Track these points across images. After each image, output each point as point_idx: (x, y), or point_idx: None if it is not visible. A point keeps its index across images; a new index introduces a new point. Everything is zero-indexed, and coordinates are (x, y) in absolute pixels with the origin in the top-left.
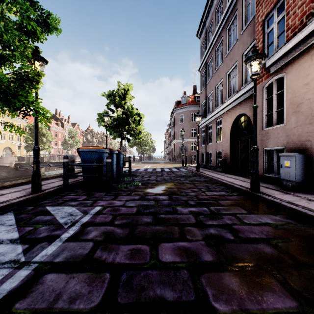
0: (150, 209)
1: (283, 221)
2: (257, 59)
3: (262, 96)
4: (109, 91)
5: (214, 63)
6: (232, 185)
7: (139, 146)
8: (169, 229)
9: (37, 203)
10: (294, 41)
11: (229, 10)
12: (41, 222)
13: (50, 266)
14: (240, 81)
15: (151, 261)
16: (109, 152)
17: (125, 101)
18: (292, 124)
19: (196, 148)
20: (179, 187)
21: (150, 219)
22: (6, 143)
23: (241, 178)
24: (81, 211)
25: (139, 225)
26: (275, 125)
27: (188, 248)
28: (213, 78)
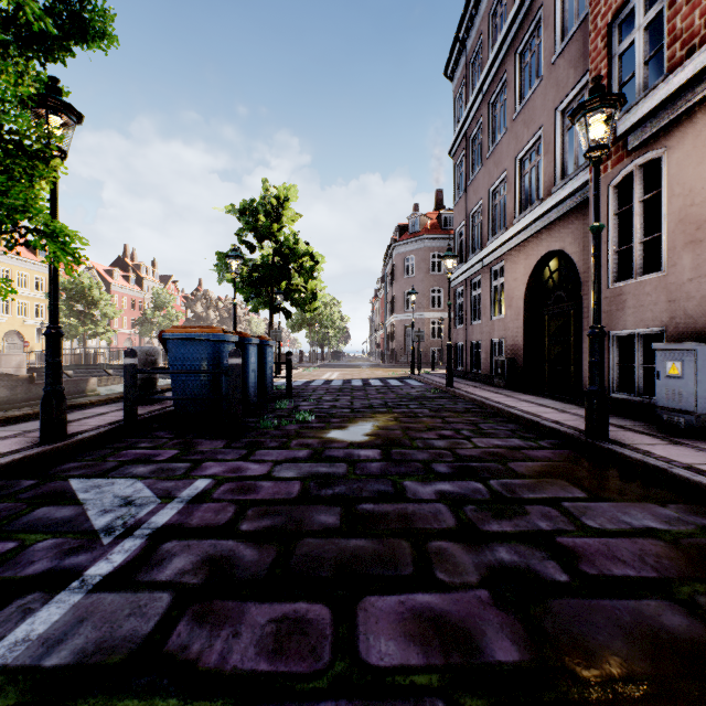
0: (335, 487)
1: (690, 521)
2: (604, 107)
3: (605, 206)
4: (244, 200)
5: (486, 134)
6: (537, 420)
7: (313, 328)
8: (385, 550)
9: (49, 470)
10: (691, 68)
11: (523, 7)
12: (43, 527)
13: (26, 683)
14: (549, 174)
15: (337, 665)
16: (237, 341)
17: (280, 224)
18: (683, 273)
19: (442, 334)
20: (408, 425)
21: (336, 517)
22: (9, 322)
23: (553, 403)
24: (156, 492)
25: (304, 537)
26: (641, 276)
27: (444, 616)
28: (484, 170)
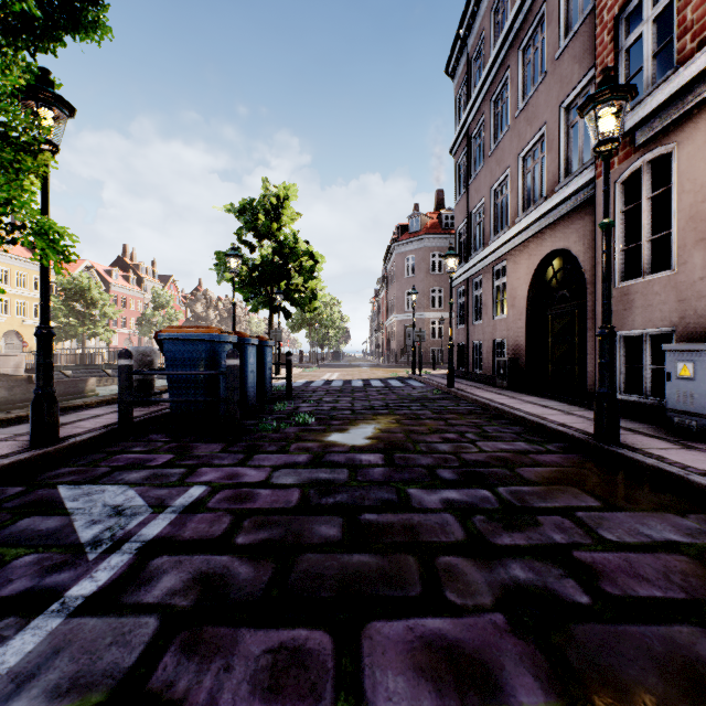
0: (336, 495)
1: None
2: (615, 99)
3: (612, 204)
4: (243, 199)
5: (488, 132)
6: (543, 423)
7: (313, 328)
8: (390, 566)
9: (38, 476)
10: (703, 60)
11: (526, 3)
12: (26, 541)
13: None
14: (552, 172)
15: None
16: (235, 341)
17: (279, 223)
18: (694, 272)
19: (443, 334)
20: (410, 428)
21: (337, 528)
22: (8, 322)
23: (558, 404)
24: (148, 500)
25: (303, 551)
26: (649, 275)
27: (457, 646)
28: (486, 169)
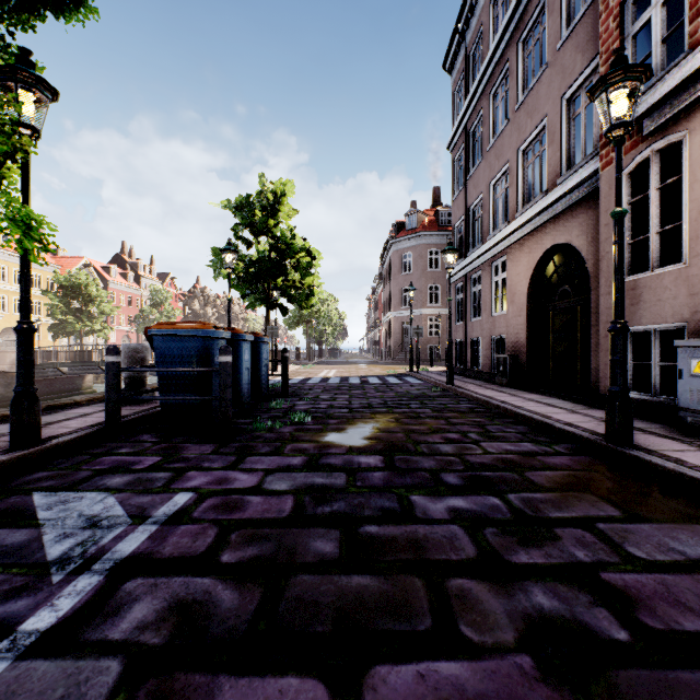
0: (333, 503)
1: None
2: (628, 80)
3: None
4: (240, 196)
5: (487, 126)
6: (549, 422)
7: (310, 325)
8: (395, 591)
9: (14, 481)
10: None
11: None
12: None
13: None
14: (554, 165)
15: None
16: (229, 337)
17: (276, 220)
18: None
19: (440, 331)
20: (410, 427)
21: (334, 543)
22: (6, 319)
23: (561, 402)
24: (128, 509)
25: (296, 572)
26: (658, 269)
27: None
28: (485, 164)
